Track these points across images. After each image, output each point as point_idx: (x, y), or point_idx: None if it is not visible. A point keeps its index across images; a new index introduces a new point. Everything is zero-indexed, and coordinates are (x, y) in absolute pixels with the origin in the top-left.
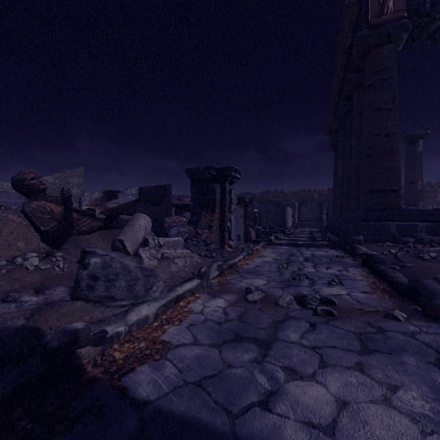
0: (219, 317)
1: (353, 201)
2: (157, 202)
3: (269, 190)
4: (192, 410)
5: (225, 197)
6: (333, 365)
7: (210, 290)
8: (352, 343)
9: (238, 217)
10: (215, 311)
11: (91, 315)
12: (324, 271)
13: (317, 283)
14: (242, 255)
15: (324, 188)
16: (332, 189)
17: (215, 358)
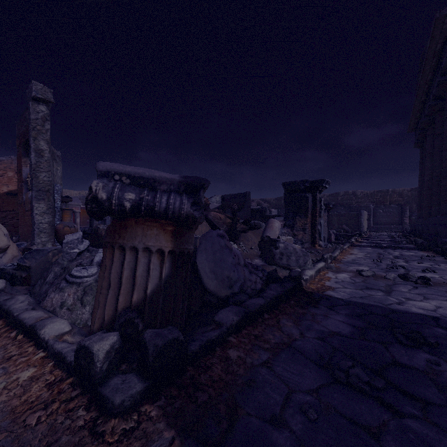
0: (350, 281)
1: (444, 205)
2: (238, 208)
3: (338, 192)
4: (365, 302)
5: (316, 204)
6: (432, 299)
7: (331, 270)
8: (444, 294)
9: (324, 221)
10: (345, 278)
11: (282, 273)
12: (416, 264)
13: (412, 271)
14: (337, 252)
15: (405, 188)
16: (416, 189)
17: (362, 293)
